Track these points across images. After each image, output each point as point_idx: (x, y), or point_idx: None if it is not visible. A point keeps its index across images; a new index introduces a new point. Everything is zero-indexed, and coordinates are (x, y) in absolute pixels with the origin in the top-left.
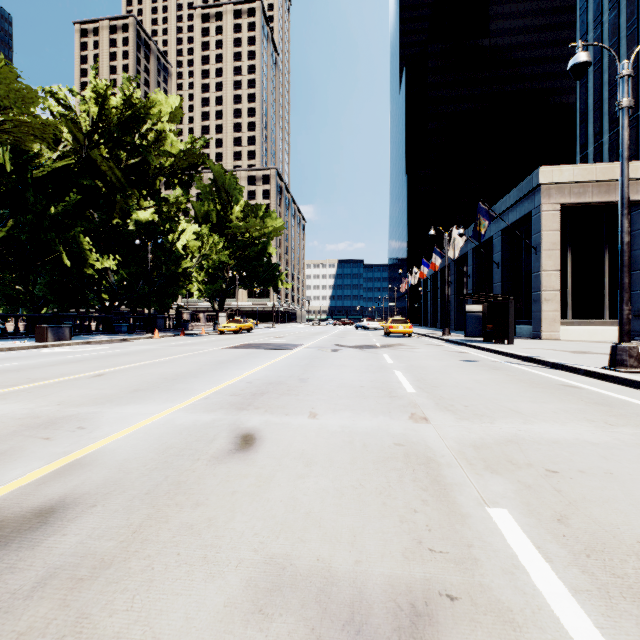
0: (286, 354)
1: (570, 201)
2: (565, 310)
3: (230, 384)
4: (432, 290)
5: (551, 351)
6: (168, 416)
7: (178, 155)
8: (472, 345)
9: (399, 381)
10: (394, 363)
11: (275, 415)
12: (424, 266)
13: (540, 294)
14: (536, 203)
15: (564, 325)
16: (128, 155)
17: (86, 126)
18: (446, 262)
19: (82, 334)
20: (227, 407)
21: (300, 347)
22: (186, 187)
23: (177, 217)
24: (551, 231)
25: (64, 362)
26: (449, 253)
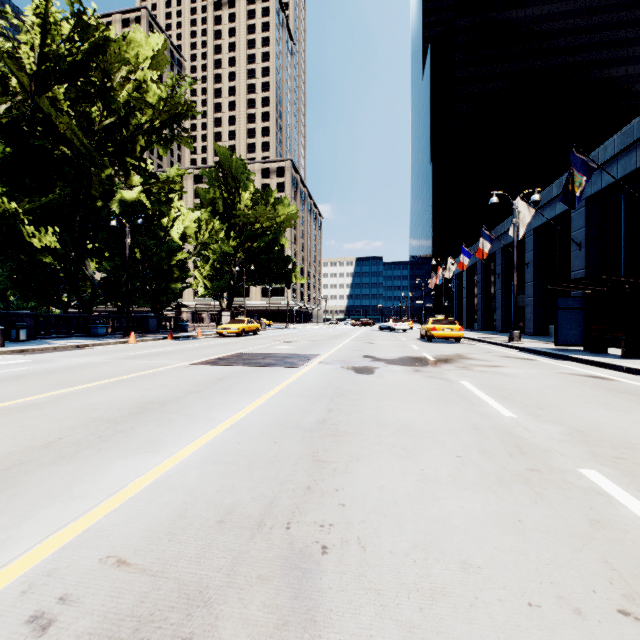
0: (285, 380)
1: None
2: None
3: None
4: (468, 285)
5: None
6: None
7: (155, 105)
8: (592, 361)
9: None
10: (524, 420)
11: None
12: (464, 255)
13: None
14: None
15: None
16: (101, 115)
17: (29, 61)
18: (514, 240)
19: (47, 337)
20: None
21: (312, 361)
22: (166, 147)
23: (170, 198)
24: None
25: None
26: (511, 231)
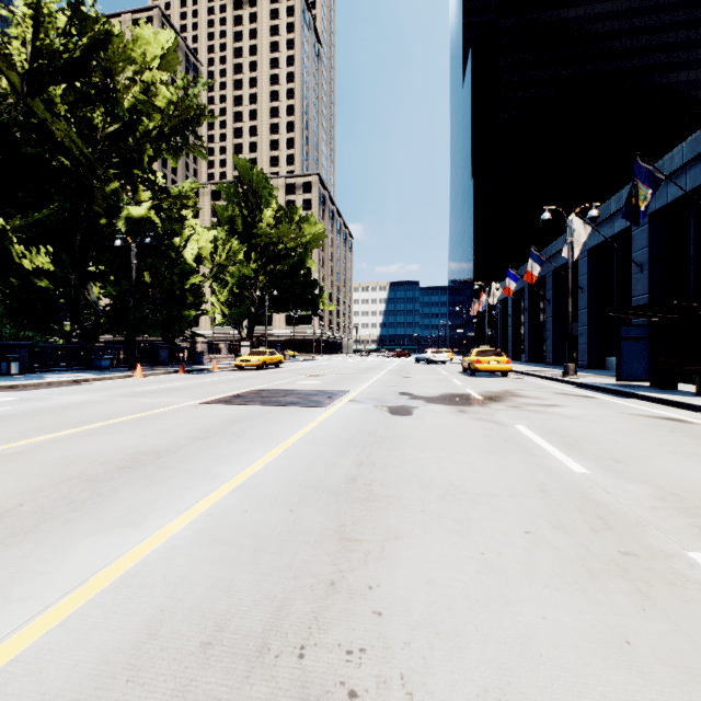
0: (309, 424)
1: None
2: None
3: None
4: (514, 313)
5: None
6: None
7: (164, 109)
8: (664, 399)
9: None
10: (600, 478)
11: None
12: (510, 279)
13: None
14: None
15: None
16: (105, 121)
17: (20, 58)
18: (569, 261)
19: (43, 371)
20: None
21: (341, 400)
22: (177, 157)
23: (182, 215)
24: None
25: None
26: (564, 252)
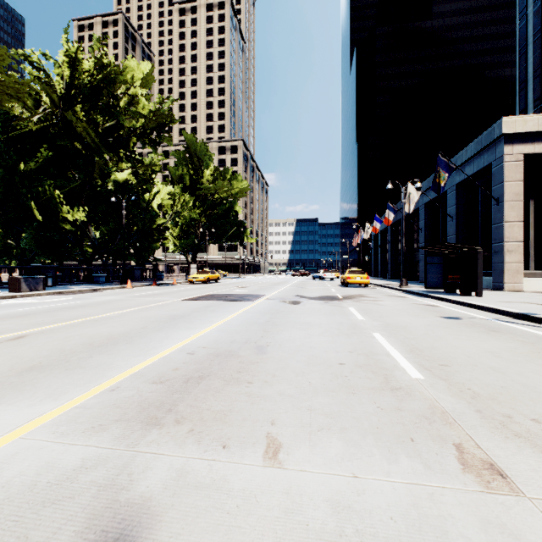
0: (246, 307)
1: (534, 151)
2: (527, 261)
3: (164, 356)
4: (382, 244)
5: (536, 305)
6: (10, 447)
7: (148, 116)
8: (438, 297)
9: (387, 352)
10: (366, 320)
11: (203, 447)
12: (376, 221)
13: (502, 245)
14: (497, 154)
15: (526, 276)
16: (104, 119)
17: (60, 88)
18: (403, 215)
19: (63, 284)
20: (131, 416)
21: (261, 298)
22: (155, 146)
23: (151, 178)
24: (514, 182)
25: (6, 317)
26: (404, 207)
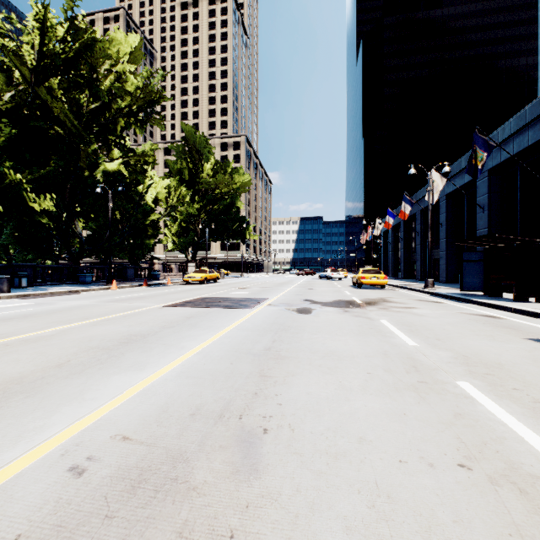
0: (240, 319)
1: None
2: None
3: None
4: (393, 241)
5: None
6: None
7: (133, 93)
8: (488, 303)
9: None
10: (423, 348)
11: None
12: (389, 216)
13: None
14: None
15: None
16: (88, 101)
17: (30, 58)
18: (429, 205)
19: (43, 284)
20: None
21: (262, 304)
22: (142, 128)
23: (144, 169)
24: None
25: None
26: (427, 197)
